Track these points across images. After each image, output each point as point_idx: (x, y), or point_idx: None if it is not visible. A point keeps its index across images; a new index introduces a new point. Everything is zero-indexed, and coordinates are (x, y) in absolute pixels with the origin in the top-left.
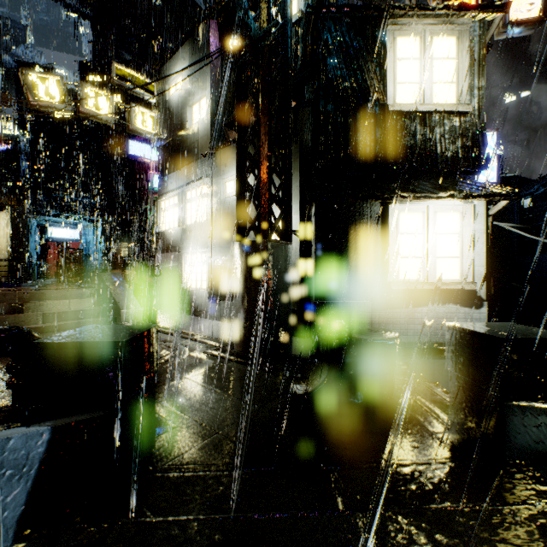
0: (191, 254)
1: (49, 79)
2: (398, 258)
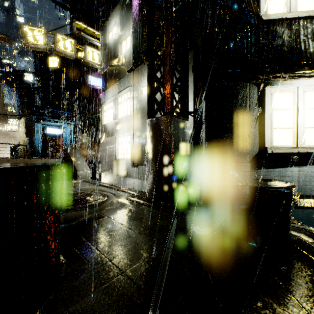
0: (121, 137)
1: (35, 30)
2: (272, 129)
